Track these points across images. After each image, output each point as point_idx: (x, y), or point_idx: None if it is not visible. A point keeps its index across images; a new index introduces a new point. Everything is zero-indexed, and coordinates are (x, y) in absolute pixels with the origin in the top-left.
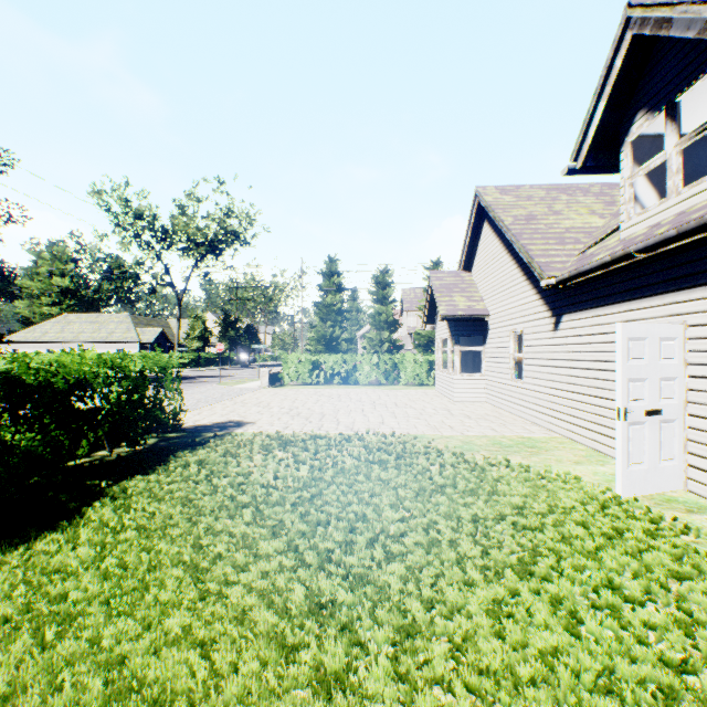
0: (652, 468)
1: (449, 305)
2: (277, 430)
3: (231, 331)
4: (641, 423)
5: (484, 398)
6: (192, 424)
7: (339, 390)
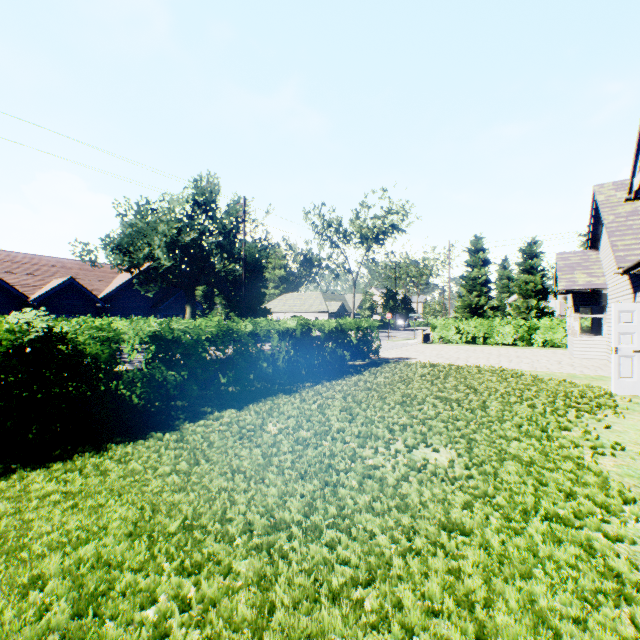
0: (639, 382)
1: (567, 281)
2: (428, 361)
3: (390, 303)
4: (630, 357)
5: (604, 356)
6: (382, 357)
7: (476, 347)
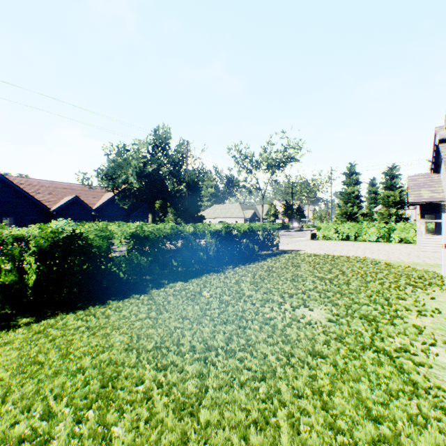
0: None
1: (415, 196)
2: (313, 252)
3: (288, 211)
4: None
5: None
6: (281, 249)
7: (349, 243)
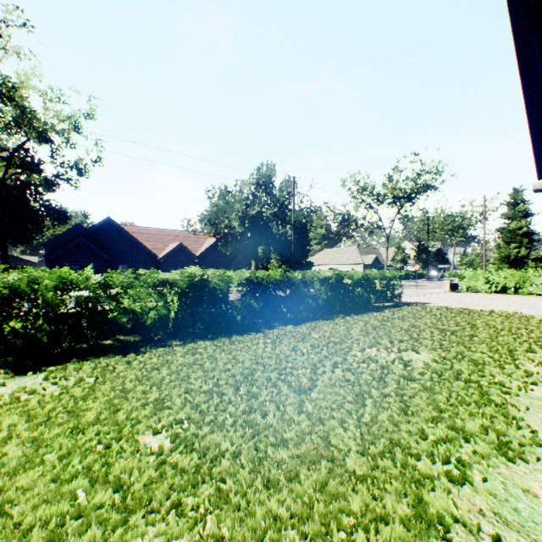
0: None
1: None
2: (445, 305)
3: (422, 255)
4: None
5: None
6: (404, 301)
7: (504, 296)
